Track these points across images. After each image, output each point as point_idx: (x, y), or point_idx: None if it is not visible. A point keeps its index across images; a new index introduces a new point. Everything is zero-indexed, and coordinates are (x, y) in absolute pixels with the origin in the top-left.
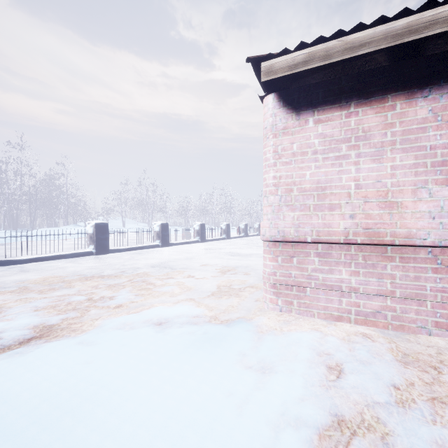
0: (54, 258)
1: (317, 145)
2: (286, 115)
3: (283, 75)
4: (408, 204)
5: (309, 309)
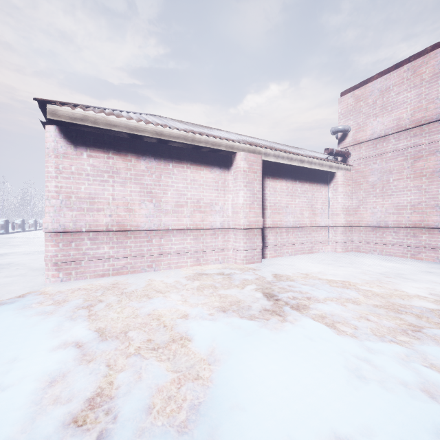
0: None
1: (89, 170)
2: (66, 145)
3: (65, 121)
4: (137, 210)
5: (84, 275)
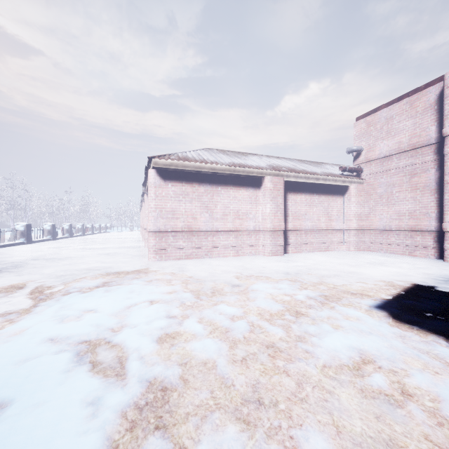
0: None
1: (172, 194)
2: (160, 180)
3: (161, 167)
4: (199, 218)
5: (169, 257)
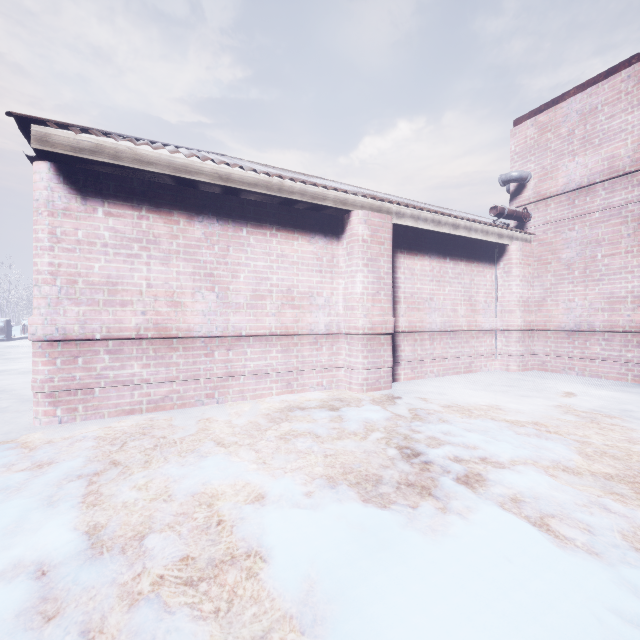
0: None
1: (108, 238)
2: (69, 194)
3: (64, 153)
4: (189, 304)
5: (98, 411)
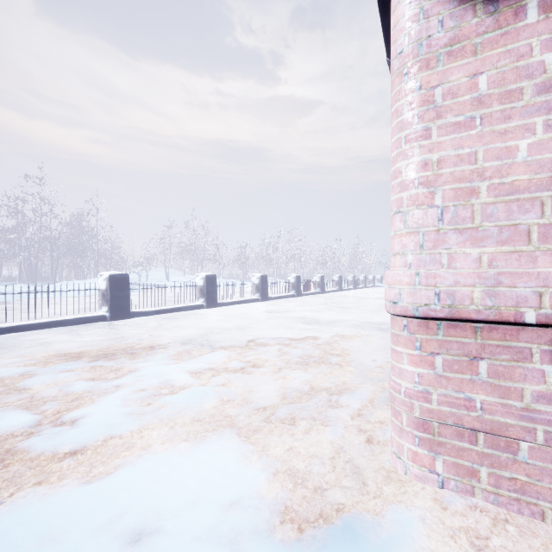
0: (47, 326)
1: None
2: (458, 7)
3: None
4: None
5: (525, 498)
